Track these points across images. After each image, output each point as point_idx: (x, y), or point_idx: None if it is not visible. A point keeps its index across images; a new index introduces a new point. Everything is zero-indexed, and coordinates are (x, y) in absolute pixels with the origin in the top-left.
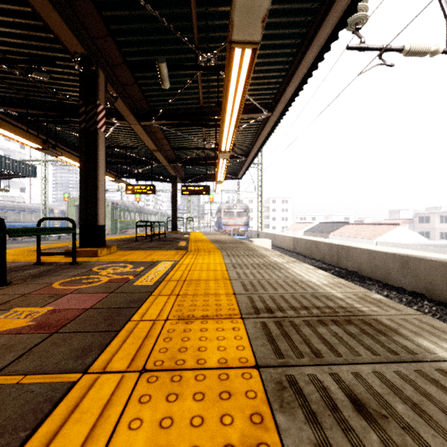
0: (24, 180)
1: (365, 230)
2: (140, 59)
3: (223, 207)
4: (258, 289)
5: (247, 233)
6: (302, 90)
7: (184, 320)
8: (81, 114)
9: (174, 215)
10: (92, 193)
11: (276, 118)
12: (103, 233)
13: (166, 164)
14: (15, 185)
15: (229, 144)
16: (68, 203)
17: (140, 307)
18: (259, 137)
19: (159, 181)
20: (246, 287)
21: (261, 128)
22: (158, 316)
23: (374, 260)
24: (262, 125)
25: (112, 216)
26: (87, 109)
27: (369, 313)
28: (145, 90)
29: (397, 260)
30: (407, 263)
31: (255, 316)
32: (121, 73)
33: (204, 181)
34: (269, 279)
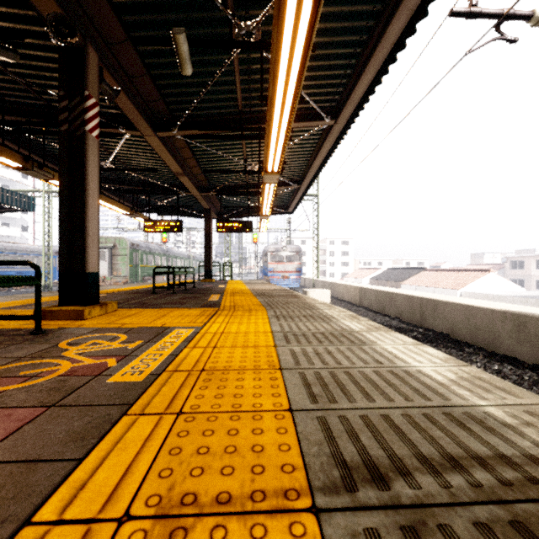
0: (26, 217)
1: (446, 277)
2: (151, 34)
3: (270, 250)
4: (334, 395)
5: (300, 282)
6: (379, 83)
7: (167, 519)
8: (62, 111)
9: (208, 259)
10: (79, 225)
11: (342, 128)
12: (96, 284)
13: (196, 193)
14: (16, 222)
15: (278, 161)
16: None
17: (84, 459)
18: (317, 155)
19: (189, 216)
20: (312, 389)
21: (320, 143)
22: (108, 501)
23: (474, 320)
24: (322, 139)
25: (132, 261)
26: (72, 103)
27: None
28: (162, 85)
29: (509, 321)
30: (525, 325)
31: (348, 497)
32: (124, 57)
33: (245, 216)
34: (350, 366)
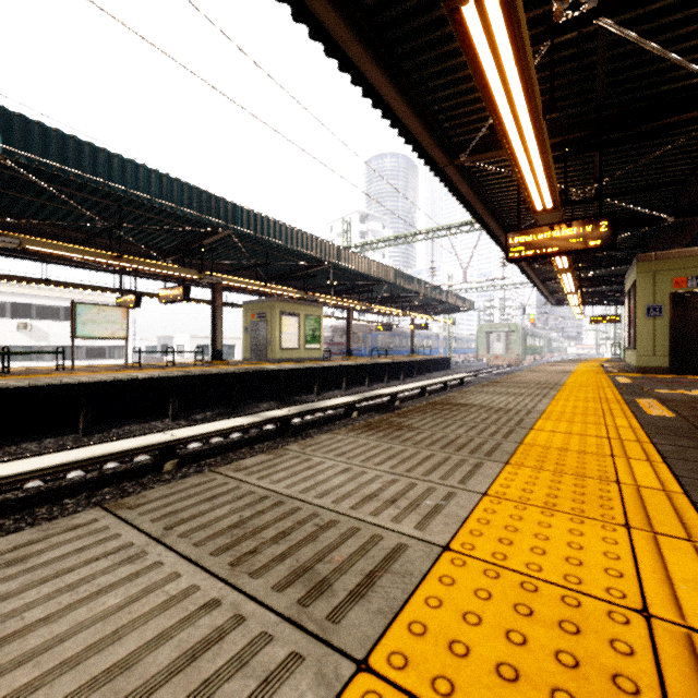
0: None
1: None
2: None
3: None
4: None
5: None
6: None
7: None
8: None
9: None
10: None
11: None
12: None
13: None
14: None
15: None
16: (478, 330)
17: None
18: None
19: (601, 306)
20: None
21: None
22: None
23: None
24: None
25: (521, 342)
26: None
27: None
28: None
29: None
30: None
31: None
32: None
33: None
34: None
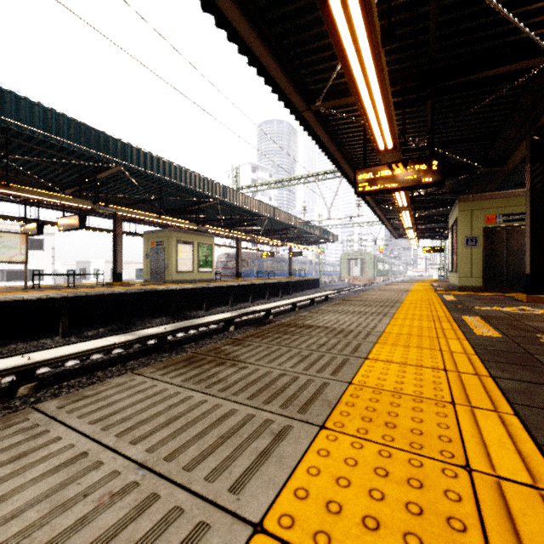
0: None
1: None
2: None
3: None
4: None
5: None
6: None
7: None
8: None
9: None
10: None
11: None
12: None
13: None
14: None
15: None
16: (341, 257)
17: None
18: None
19: (430, 239)
20: None
21: None
22: None
23: None
24: None
25: (373, 266)
26: None
27: None
28: None
29: None
30: None
31: None
32: None
33: None
34: None
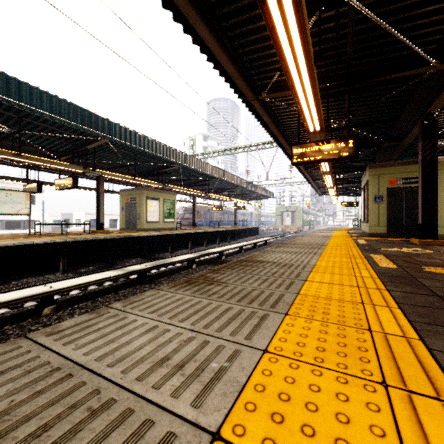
0: None
1: None
2: None
3: None
4: None
5: None
6: None
7: None
8: None
9: None
10: None
11: None
12: None
13: None
14: None
15: None
16: (276, 210)
17: None
18: None
19: (347, 196)
20: None
21: None
22: None
23: None
24: None
25: (301, 218)
26: None
27: None
28: None
29: None
30: None
31: None
32: None
33: None
34: None
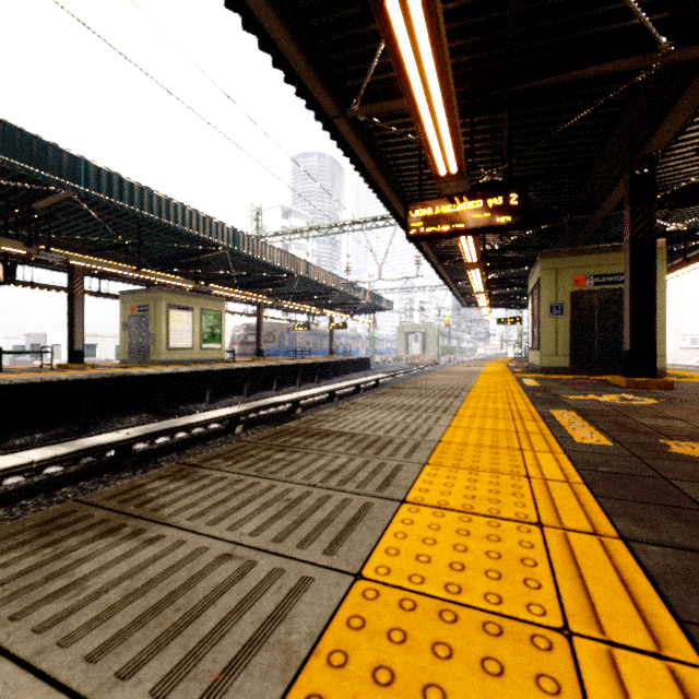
0: None
1: None
2: None
3: None
4: None
5: None
6: None
7: None
8: None
9: None
10: None
11: None
12: None
13: None
14: None
15: None
16: (397, 330)
17: None
18: None
19: (506, 308)
20: None
21: None
22: None
23: None
24: None
25: (437, 342)
26: None
27: (695, 370)
28: None
29: None
30: None
31: None
32: None
33: None
34: None
